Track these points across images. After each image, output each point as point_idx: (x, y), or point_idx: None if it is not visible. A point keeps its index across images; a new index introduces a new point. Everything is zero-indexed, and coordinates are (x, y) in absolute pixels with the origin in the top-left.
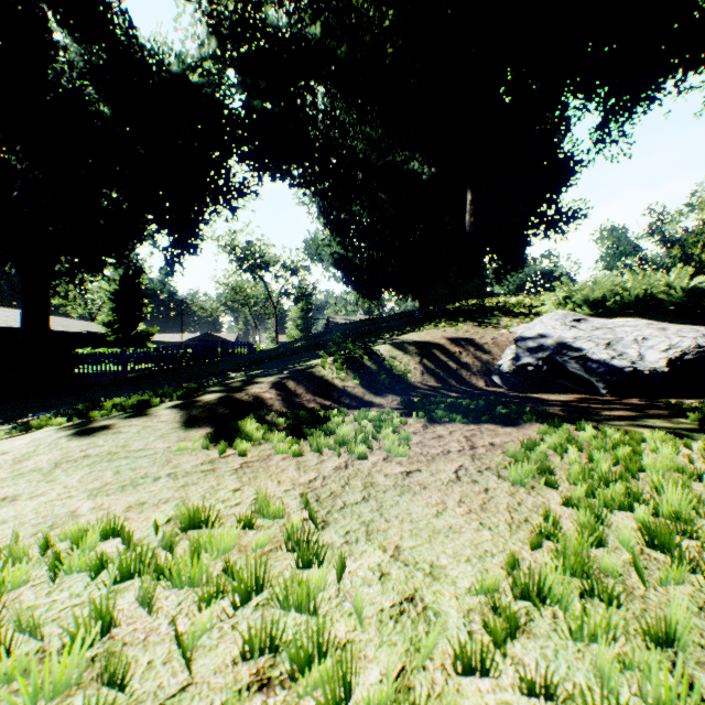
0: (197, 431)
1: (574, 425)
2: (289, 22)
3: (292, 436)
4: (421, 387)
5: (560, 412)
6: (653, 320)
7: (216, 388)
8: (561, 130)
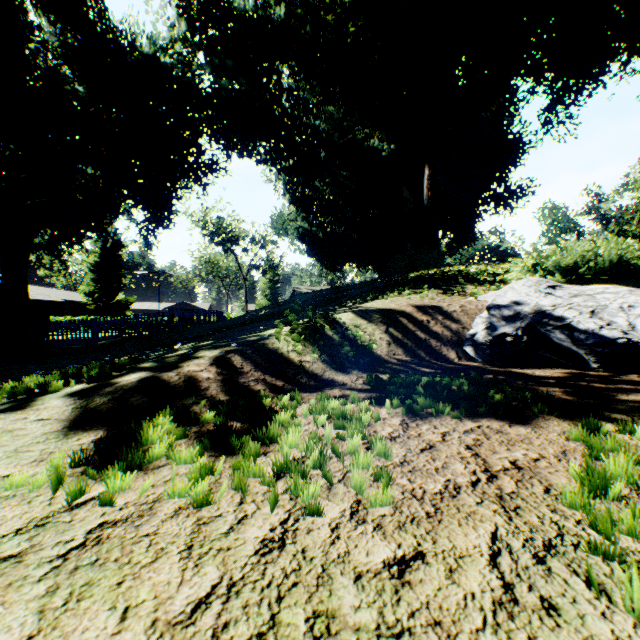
0: (80, 437)
1: (615, 425)
2: (255, 5)
3: (214, 447)
4: (388, 360)
5: (565, 396)
6: (629, 286)
7: (148, 364)
8: (510, 113)
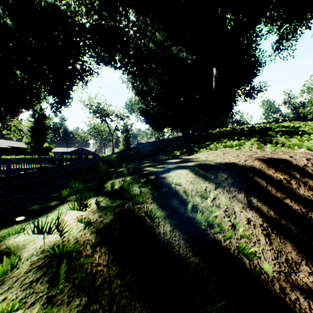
0: None
1: None
2: None
3: None
4: None
5: None
6: None
7: None
8: (254, 46)
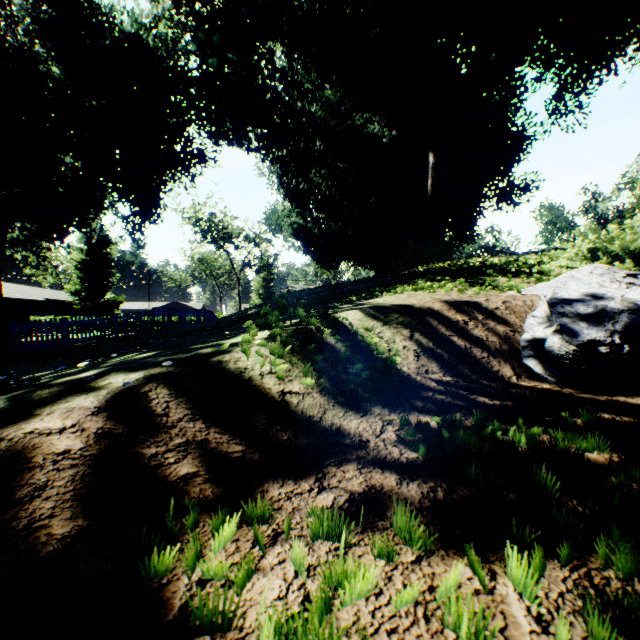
0: None
1: None
2: None
3: None
4: (424, 384)
5: None
6: None
7: None
8: (514, 104)
